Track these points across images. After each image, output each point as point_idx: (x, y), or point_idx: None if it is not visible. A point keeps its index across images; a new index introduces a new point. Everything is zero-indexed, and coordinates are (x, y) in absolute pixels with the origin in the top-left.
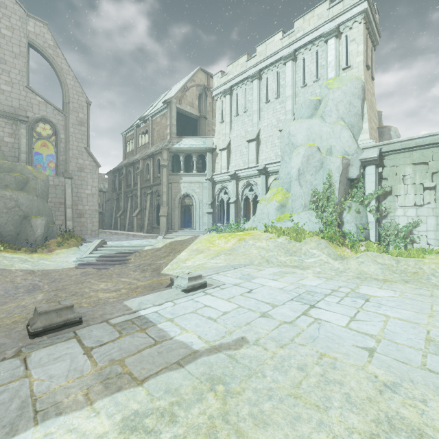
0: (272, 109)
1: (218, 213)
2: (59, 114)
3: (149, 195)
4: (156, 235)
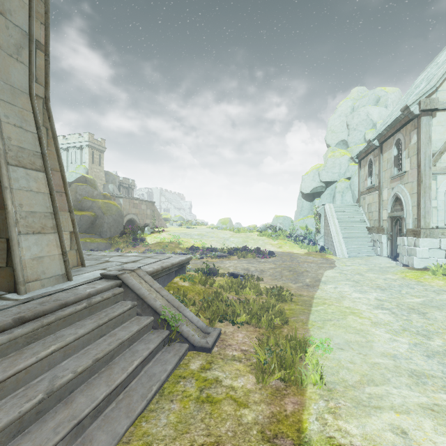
0: None
1: None
2: None
3: None
4: None
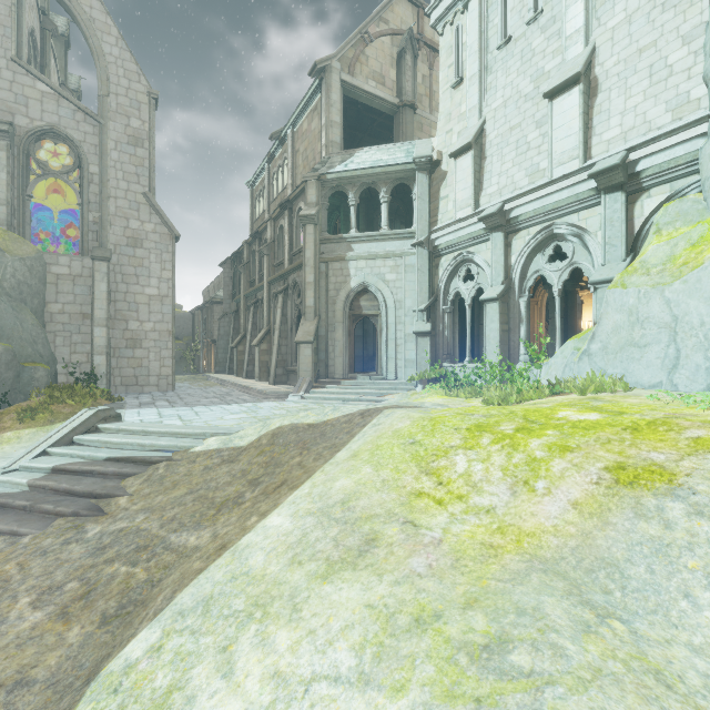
0: None
1: (446, 335)
2: (87, 122)
3: (280, 295)
4: (285, 391)
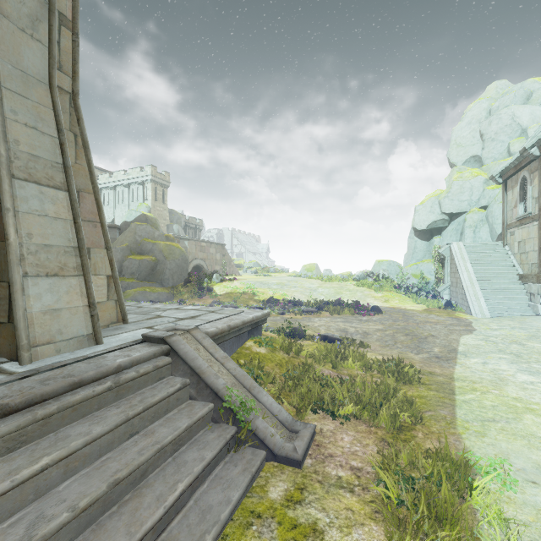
0: (121, 208)
1: None
2: None
3: None
4: None
